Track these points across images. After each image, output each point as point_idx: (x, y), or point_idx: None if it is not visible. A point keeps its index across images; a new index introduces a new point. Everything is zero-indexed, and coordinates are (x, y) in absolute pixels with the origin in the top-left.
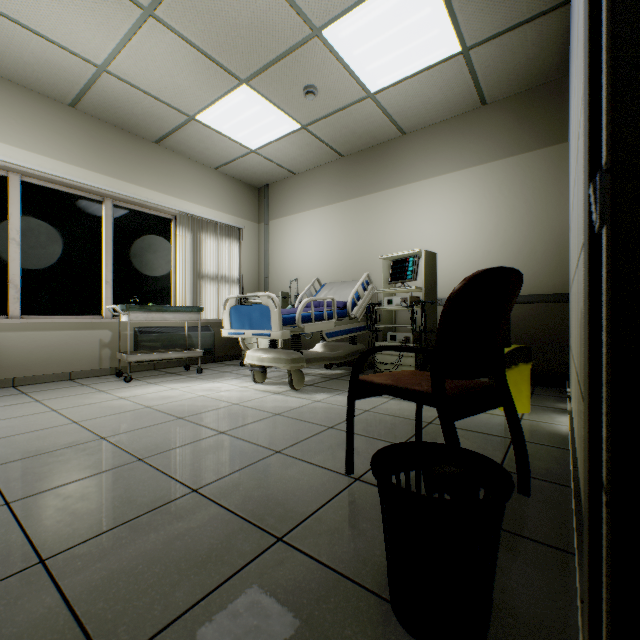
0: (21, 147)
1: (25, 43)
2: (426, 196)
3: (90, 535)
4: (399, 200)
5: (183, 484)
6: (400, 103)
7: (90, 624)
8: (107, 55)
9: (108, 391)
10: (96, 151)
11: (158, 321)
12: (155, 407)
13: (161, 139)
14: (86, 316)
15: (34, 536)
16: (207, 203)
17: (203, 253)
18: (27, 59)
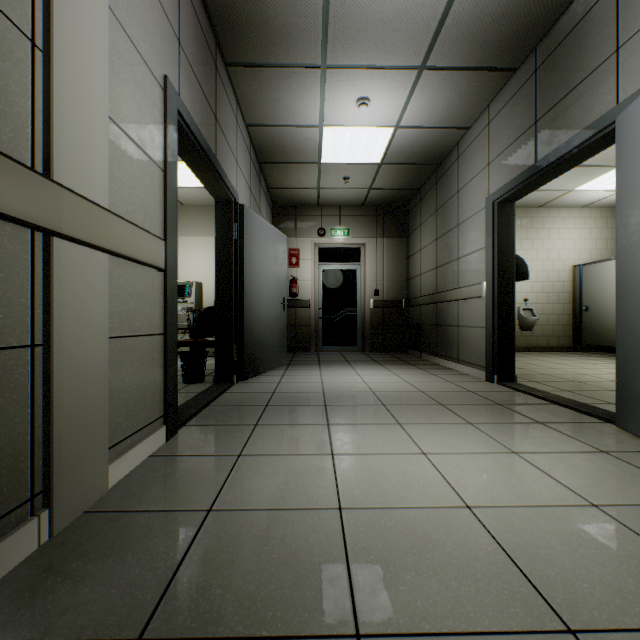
0: None
1: None
2: (197, 246)
3: None
4: (180, 245)
5: None
6: (181, 194)
7: None
8: None
9: None
10: None
11: None
12: None
13: None
14: None
15: None
16: None
17: None
18: None
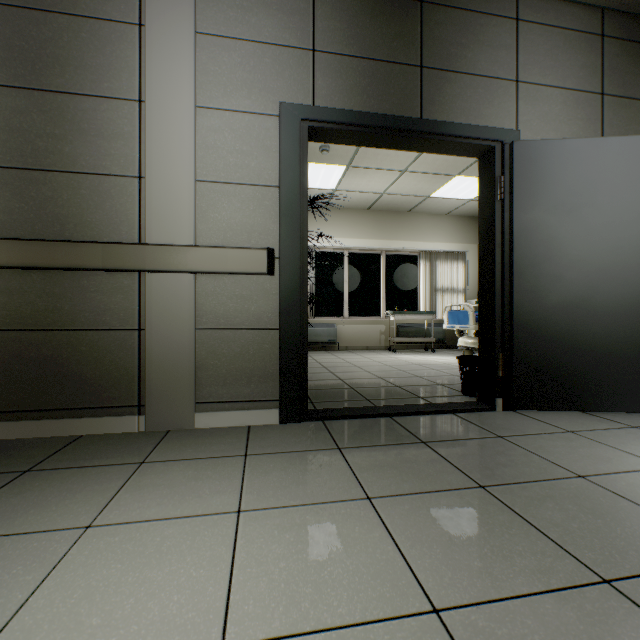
0: (349, 237)
1: (354, 196)
2: None
3: (390, 377)
4: None
5: (415, 375)
6: None
7: (393, 383)
8: (385, 189)
9: (385, 355)
10: (378, 228)
11: (409, 320)
12: (407, 361)
13: (410, 209)
14: (373, 317)
15: (377, 375)
16: (440, 239)
17: (437, 274)
18: (353, 200)
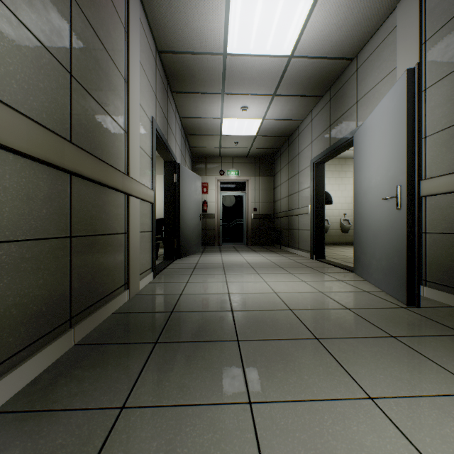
0: None
1: None
2: None
3: None
4: None
5: None
6: None
7: None
8: None
9: None
10: None
11: None
12: None
13: None
14: None
15: None
16: None
17: None
18: None
